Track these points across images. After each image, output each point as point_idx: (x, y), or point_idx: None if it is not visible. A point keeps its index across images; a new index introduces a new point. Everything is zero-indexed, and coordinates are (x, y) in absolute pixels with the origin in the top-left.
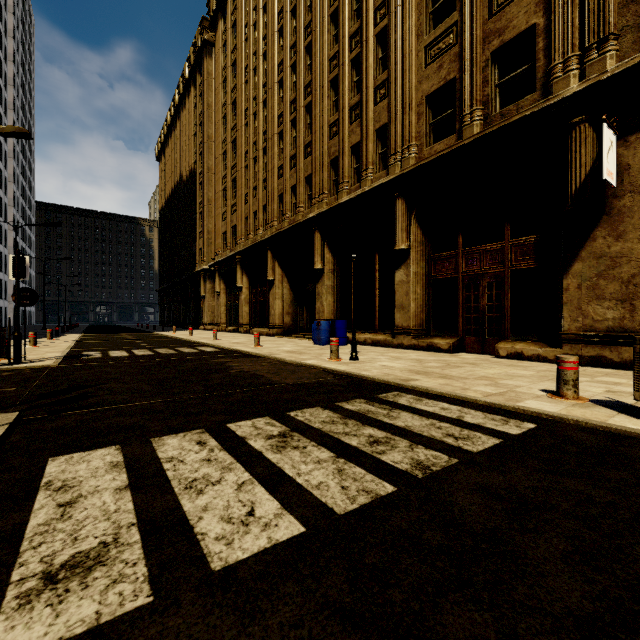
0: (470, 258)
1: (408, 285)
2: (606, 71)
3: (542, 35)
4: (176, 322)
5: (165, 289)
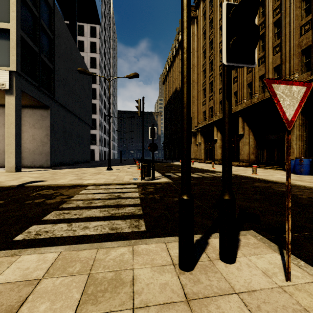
0: None
1: None
2: None
3: None
4: (172, 158)
5: (167, 142)
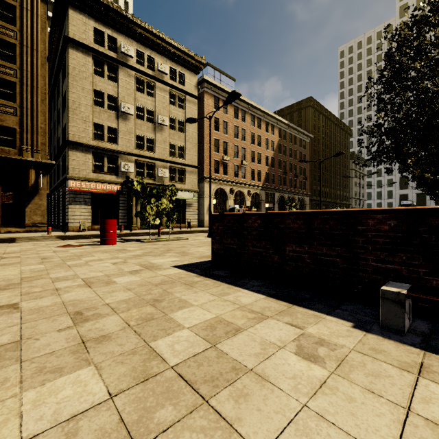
0: None
1: None
2: (40, 160)
3: (19, 134)
4: None
5: None
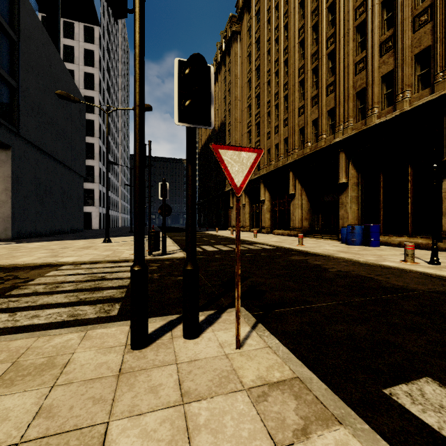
0: None
1: None
2: None
3: None
4: (209, 225)
5: (202, 203)
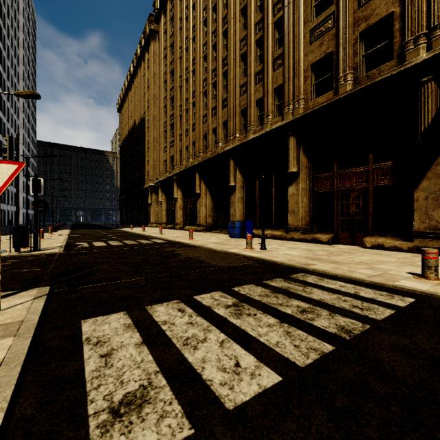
0: (343, 178)
1: (298, 197)
2: None
3: (398, 19)
4: (131, 221)
5: (123, 199)
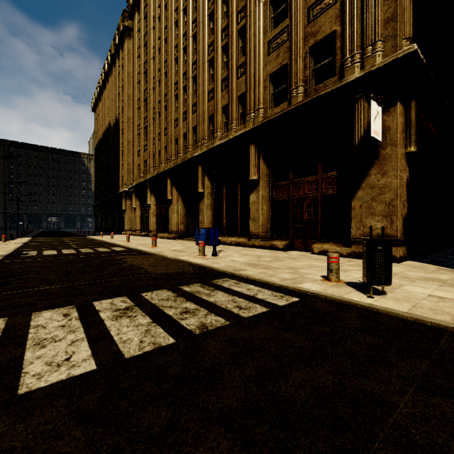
0: (297, 186)
1: (258, 204)
2: (374, 65)
3: (339, 38)
4: (106, 229)
5: (98, 205)
